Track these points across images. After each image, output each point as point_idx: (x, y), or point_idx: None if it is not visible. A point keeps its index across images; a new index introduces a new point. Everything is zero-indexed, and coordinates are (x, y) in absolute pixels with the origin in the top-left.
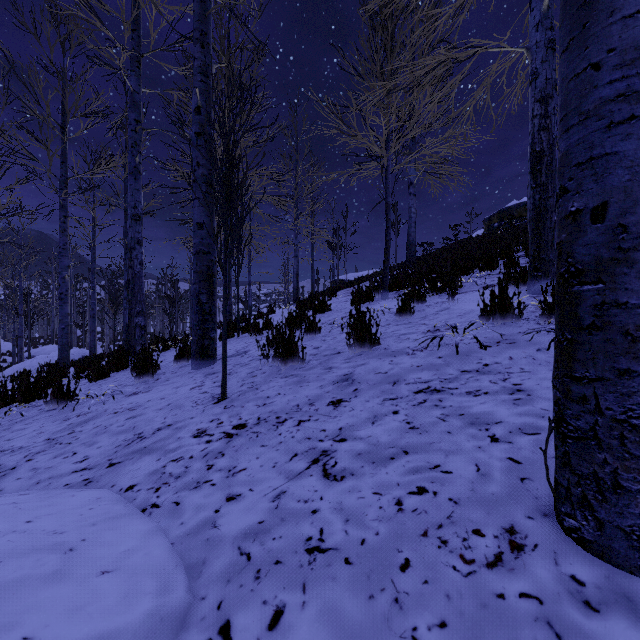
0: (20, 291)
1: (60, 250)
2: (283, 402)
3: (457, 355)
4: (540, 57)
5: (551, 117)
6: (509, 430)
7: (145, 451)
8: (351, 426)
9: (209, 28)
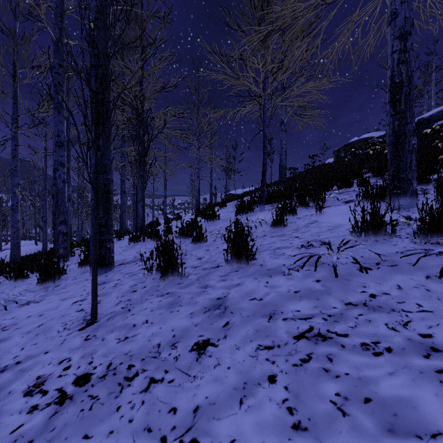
0: None
1: (12, 171)
2: (145, 337)
3: (336, 279)
4: None
5: (409, 52)
6: None
7: None
8: (211, 405)
9: None
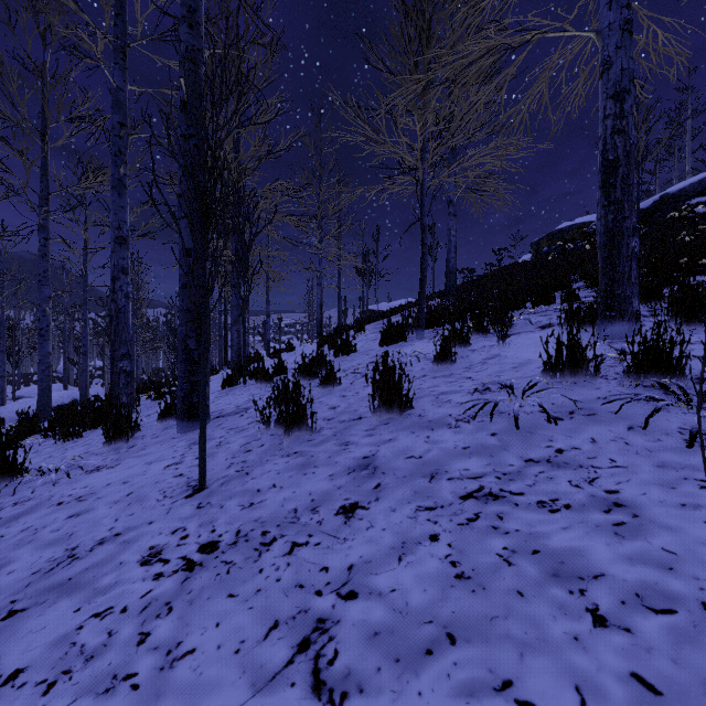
0: (2, 324)
1: (40, 278)
2: (277, 502)
3: (517, 431)
4: (614, 42)
5: (628, 117)
6: (620, 597)
7: (66, 588)
8: (367, 563)
9: (199, 4)
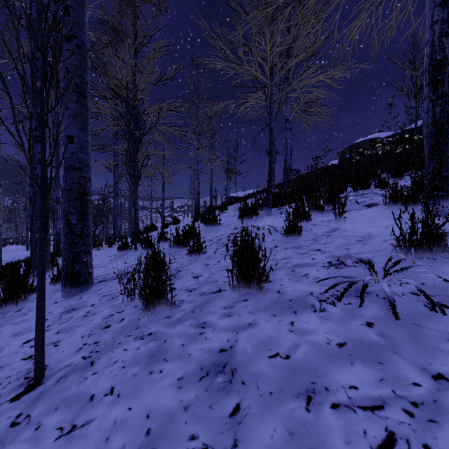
0: None
1: None
2: (102, 430)
3: (398, 322)
4: None
5: None
6: None
7: None
8: None
9: None
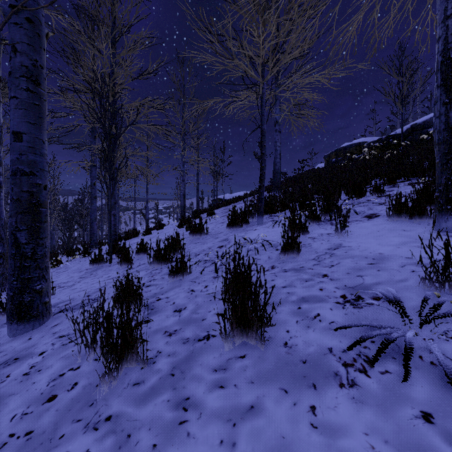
0: None
1: None
2: None
3: None
4: None
5: None
6: None
7: None
8: None
9: None
